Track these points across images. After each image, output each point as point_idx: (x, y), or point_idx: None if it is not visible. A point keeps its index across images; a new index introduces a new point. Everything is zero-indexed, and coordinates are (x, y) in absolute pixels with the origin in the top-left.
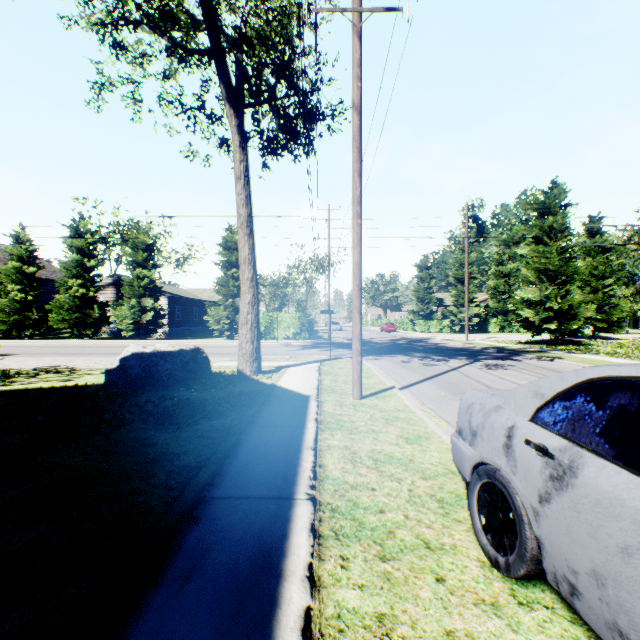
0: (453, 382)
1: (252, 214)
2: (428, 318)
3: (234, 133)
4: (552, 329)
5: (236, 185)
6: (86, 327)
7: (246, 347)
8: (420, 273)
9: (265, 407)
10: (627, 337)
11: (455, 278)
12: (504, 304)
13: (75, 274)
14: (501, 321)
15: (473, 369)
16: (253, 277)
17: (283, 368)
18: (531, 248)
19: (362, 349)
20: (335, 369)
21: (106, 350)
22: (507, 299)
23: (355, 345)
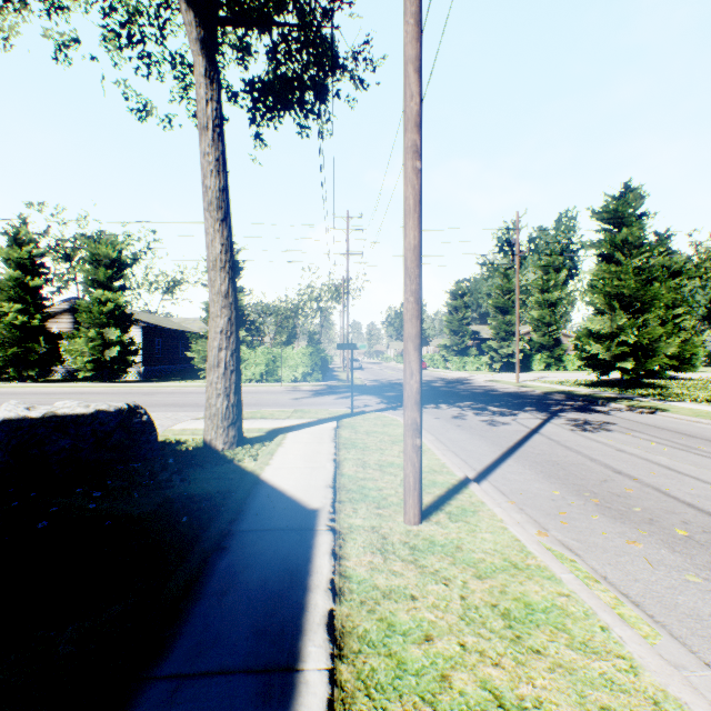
0: (554, 461)
1: (227, 189)
2: (463, 354)
3: (196, 53)
4: (626, 368)
5: (200, 140)
6: (28, 366)
7: (217, 404)
8: (454, 301)
9: (214, 562)
10: (694, 376)
11: (495, 307)
12: (550, 338)
13: (13, 296)
14: (547, 357)
15: (562, 431)
16: (229, 290)
17: (280, 434)
18: (601, 267)
19: (392, 395)
20: (360, 435)
21: (38, 399)
22: (553, 332)
23: (409, 414)
